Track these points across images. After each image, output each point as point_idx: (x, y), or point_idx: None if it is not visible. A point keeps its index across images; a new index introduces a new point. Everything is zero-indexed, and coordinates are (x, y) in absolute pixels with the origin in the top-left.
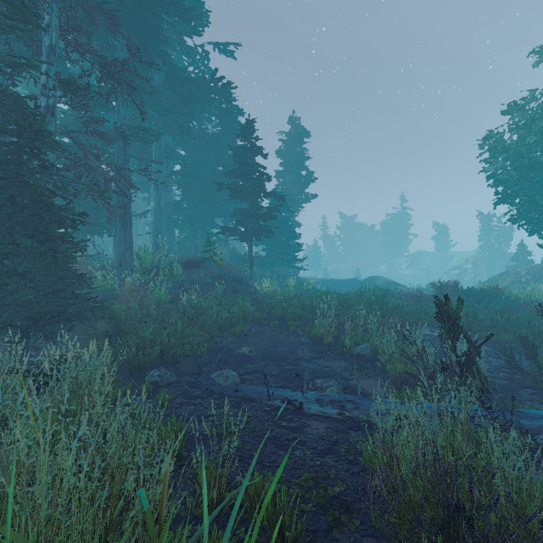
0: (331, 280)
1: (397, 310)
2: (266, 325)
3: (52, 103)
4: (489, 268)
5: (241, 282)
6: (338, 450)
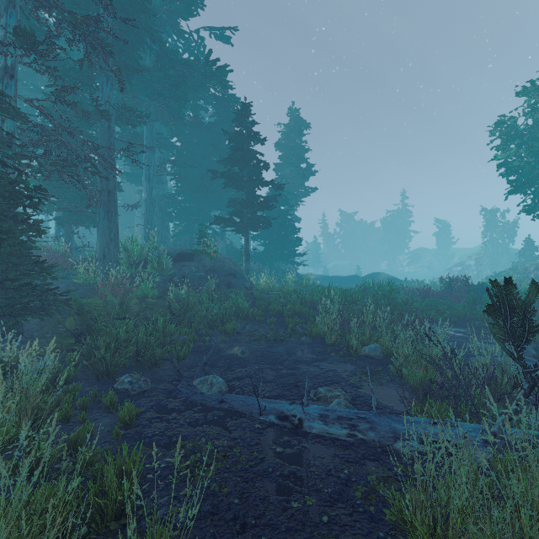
0: (331, 277)
1: (406, 306)
2: (262, 322)
3: (10, 64)
4: (492, 265)
5: (236, 276)
6: (352, 495)
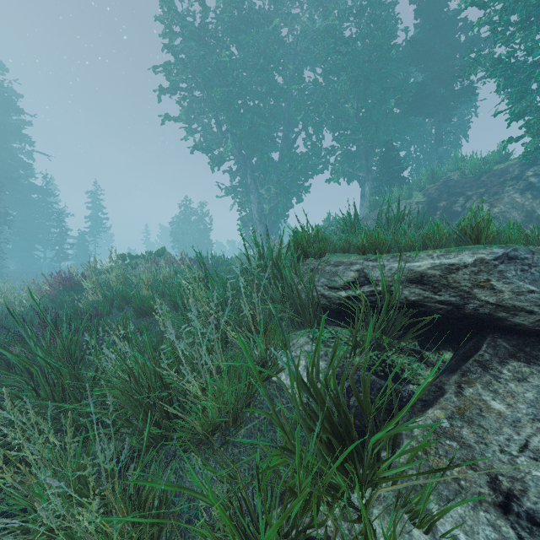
0: None
1: None
2: None
3: None
4: None
5: None
6: None
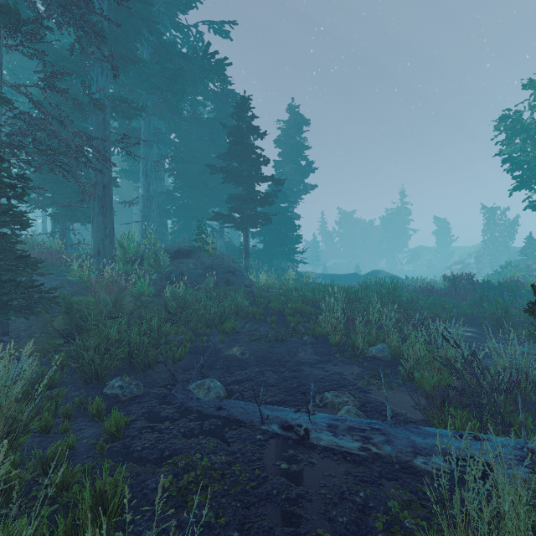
0: (331, 275)
1: (411, 304)
2: (262, 321)
3: None
4: (492, 263)
5: (235, 274)
6: (372, 526)
